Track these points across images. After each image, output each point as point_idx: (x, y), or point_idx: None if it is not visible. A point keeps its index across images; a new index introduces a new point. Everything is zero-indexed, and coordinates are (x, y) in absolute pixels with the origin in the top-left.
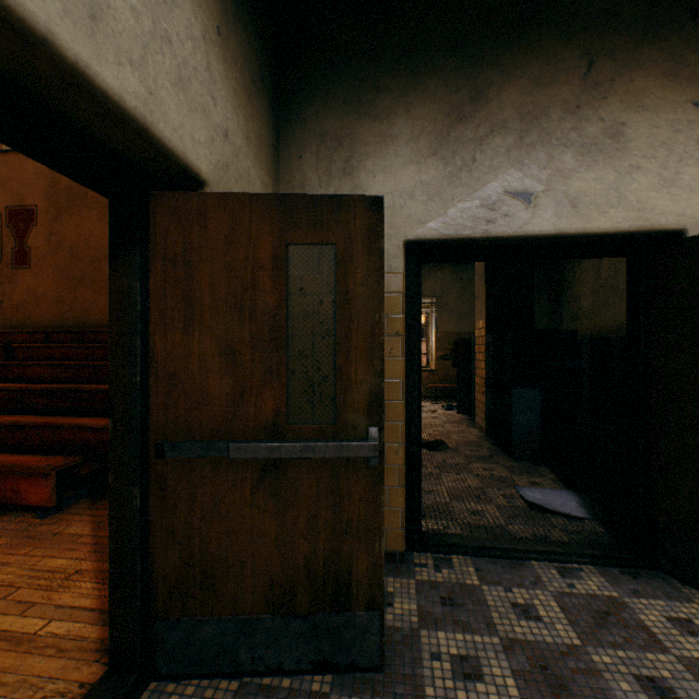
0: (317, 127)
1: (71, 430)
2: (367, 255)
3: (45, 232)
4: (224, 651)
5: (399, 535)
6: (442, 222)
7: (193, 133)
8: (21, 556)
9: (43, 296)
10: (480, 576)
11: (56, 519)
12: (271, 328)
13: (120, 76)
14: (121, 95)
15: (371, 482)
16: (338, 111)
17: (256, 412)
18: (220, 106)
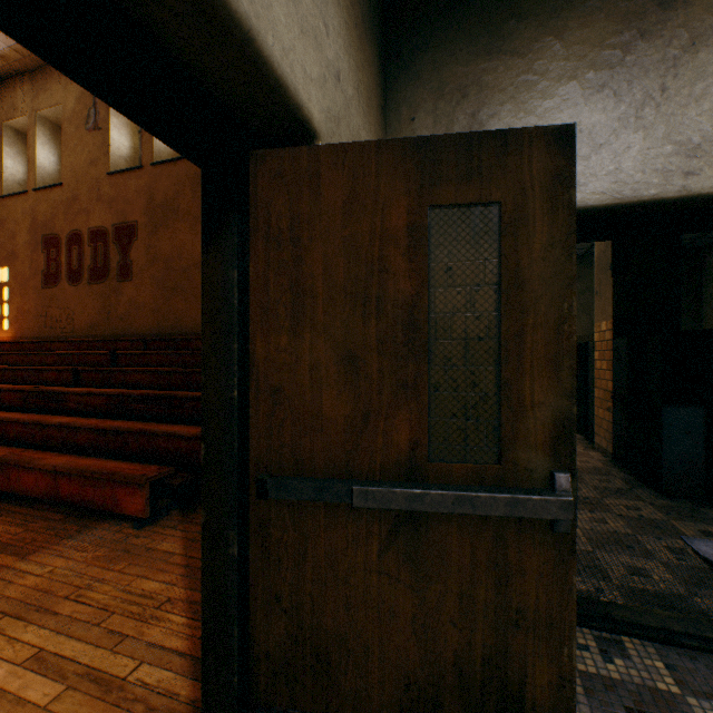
0: (433, 78)
1: (164, 438)
2: (549, 214)
3: (144, 245)
4: None
5: None
6: (612, 181)
7: (304, 64)
8: (116, 573)
9: (142, 306)
10: (676, 678)
11: (150, 531)
12: (405, 325)
13: None
14: None
15: (556, 554)
16: (461, 55)
17: (384, 442)
18: (331, 38)
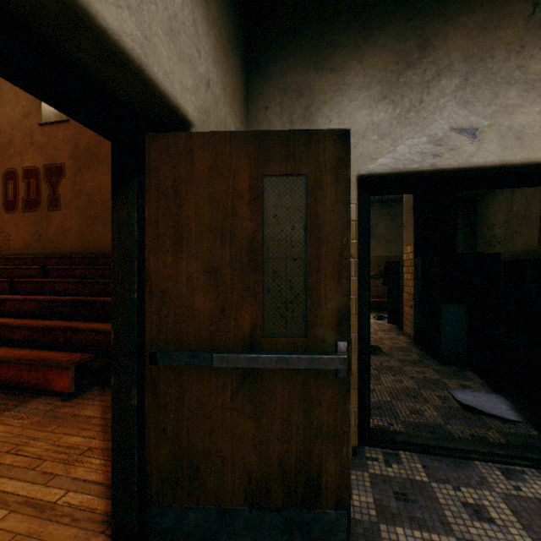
0: (280, 81)
1: (87, 333)
2: (335, 183)
3: (70, 183)
4: (207, 536)
5: (352, 432)
6: (392, 158)
7: (182, 79)
8: (48, 433)
9: (69, 231)
10: (427, 472)
11: (75, 402)
12: (248, 251)
13: (119, 18)
14: (120, 35)
15: (339, 391)
16: (298, 67)
17: (235, 325)
18: (203, 59)
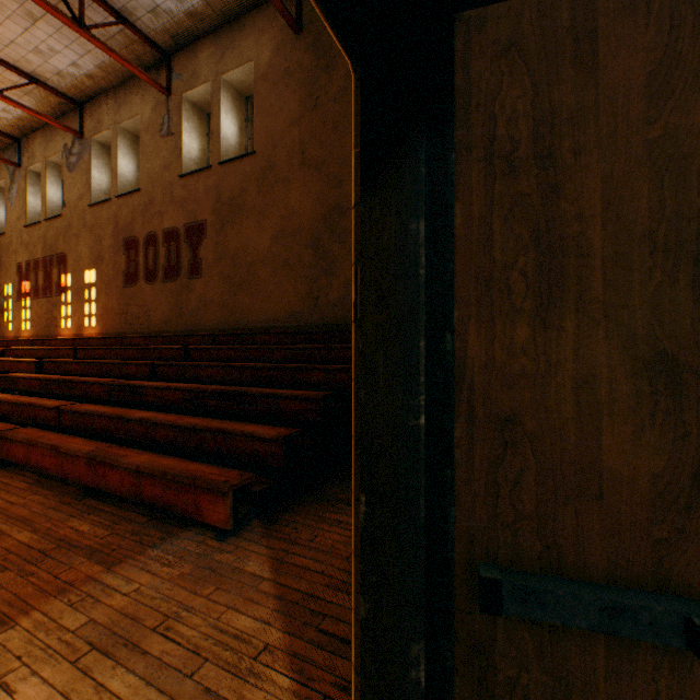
0: None
1: (241, 438)
2: None
3: (212, 243)
4: None
5: None
6: None
7: None
8: (204, 599)
9: (210, 302)
10: None
11: (233, 545)
12: None
13: None
14: None
15: None
16: None
17: None
18: None
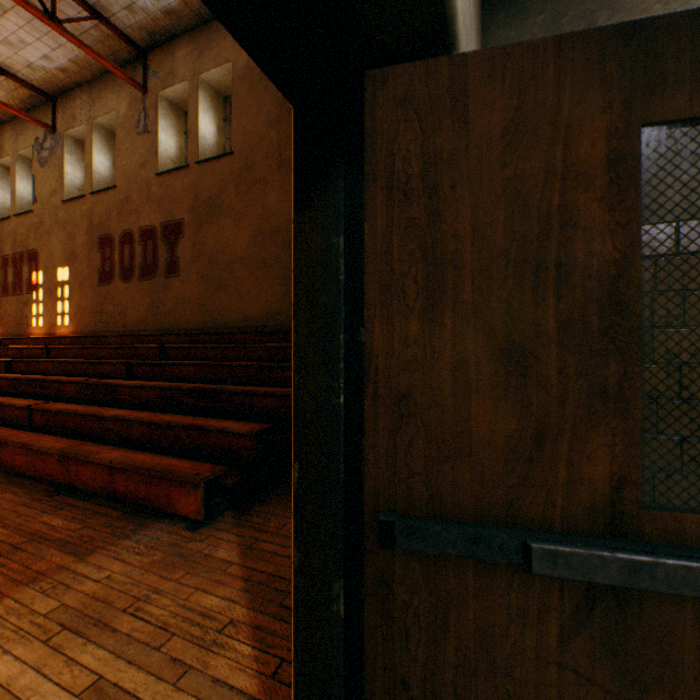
0: (546, 8)
1: (215, 434)
2: None
3: (189, 242)
4: None
5: None
6: None
7: None
8: (173, 583)
9: (188, 301)
10: None
11: (204, 534)
12: (603, 304)
13: None
14: None
15: None
16: None
17: (568, 476)
18: None
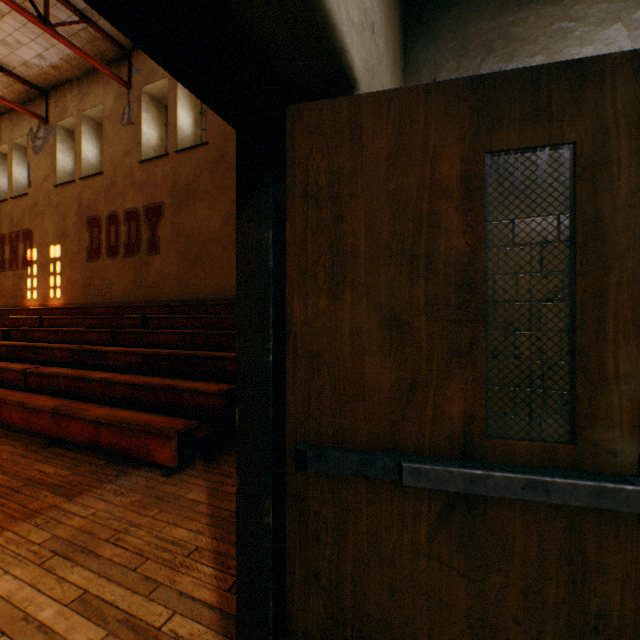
0: (456, 37)
1: (189, 393)
2: (638, 153)
3: (169, 223)
4: None
5: None
6: None
7: (347, 5)
8: (149, 518)
9: (168, 276)
10: None
11: (177, 479)
12: (459, 286)
13: None
14: None
15: None
16: (486, 9)
17: (434, 414)
18: None
